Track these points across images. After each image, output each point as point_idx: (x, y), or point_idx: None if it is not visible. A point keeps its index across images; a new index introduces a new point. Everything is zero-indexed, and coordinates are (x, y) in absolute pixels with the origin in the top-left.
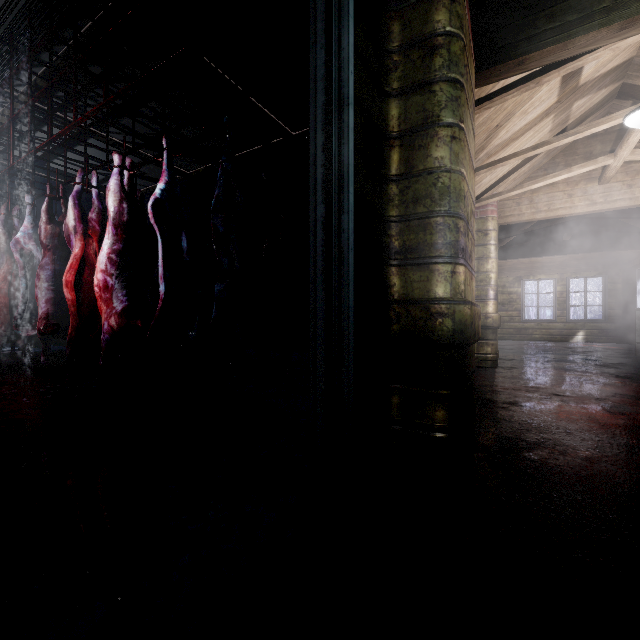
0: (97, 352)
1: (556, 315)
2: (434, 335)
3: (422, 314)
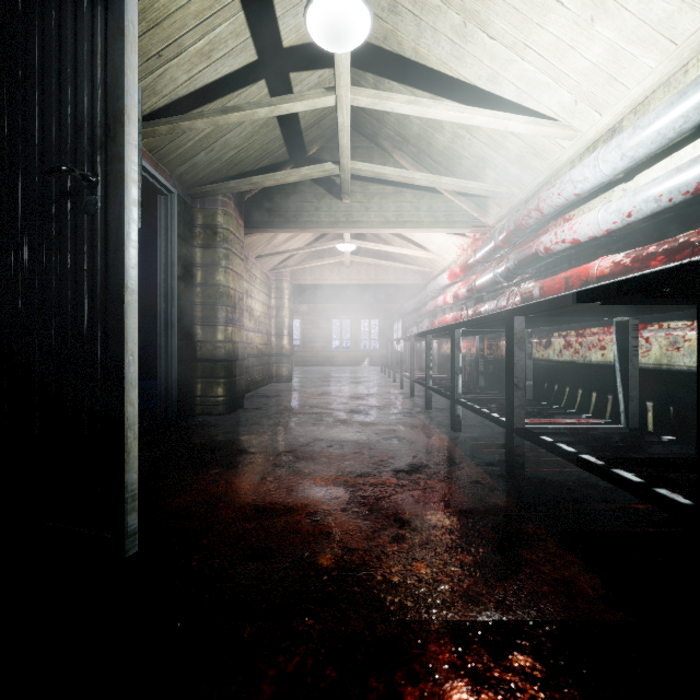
0: None
1: (352, 346)
2: (216, 356)
3: (211, 347)
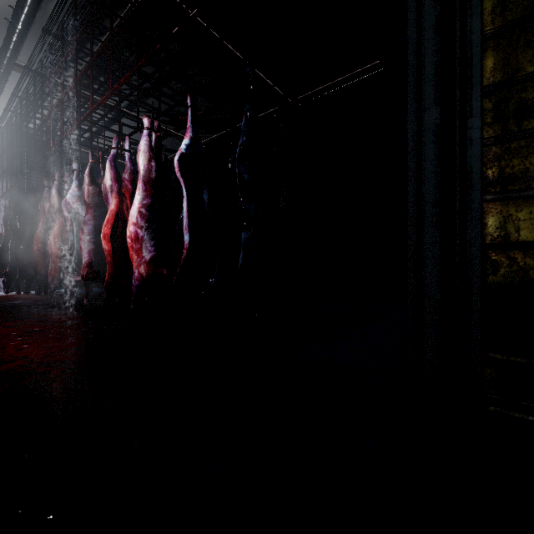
0: (129, 296)
1: None
2: None
3: None
